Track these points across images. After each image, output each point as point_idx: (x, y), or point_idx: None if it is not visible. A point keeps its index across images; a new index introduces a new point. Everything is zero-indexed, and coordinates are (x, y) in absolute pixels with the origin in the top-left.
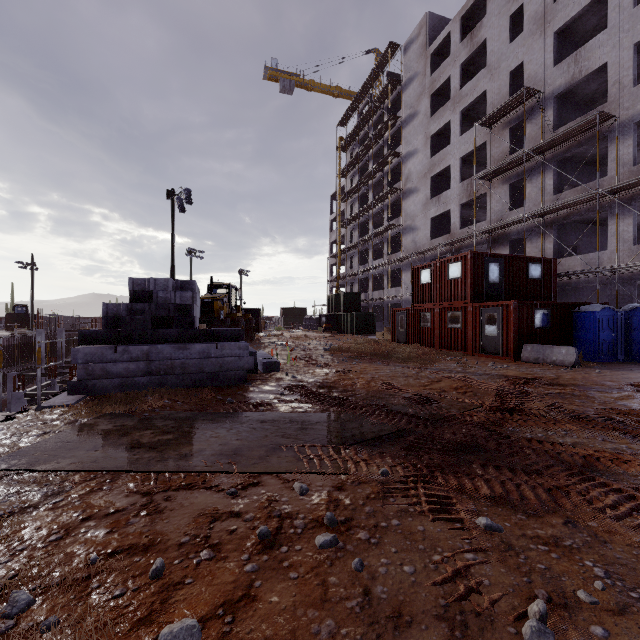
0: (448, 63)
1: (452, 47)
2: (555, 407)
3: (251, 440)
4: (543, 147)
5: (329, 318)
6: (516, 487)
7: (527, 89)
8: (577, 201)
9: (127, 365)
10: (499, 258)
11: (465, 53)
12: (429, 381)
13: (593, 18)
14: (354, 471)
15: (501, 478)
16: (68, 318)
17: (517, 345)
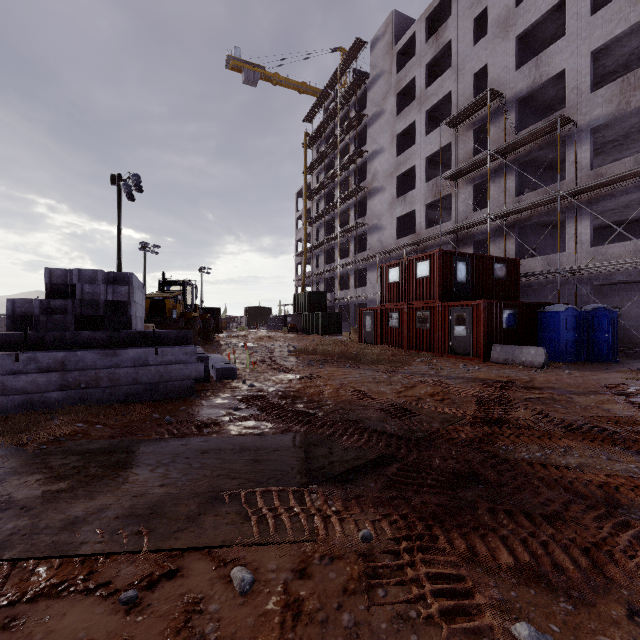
0: (414, 62)
1: (418, 47)
2: (543, 416)
3: (182, 485)
4: (506, 149)
5: (294, 318)
6: (544, 548)
7: (491, 91)
8: (539, 203)
9: (33, 377)
10: (467, 257)
11: (430, 53)
12: (403, 387)
13: (552, 26)
14: (323, 535)
15: (520, 533)
16: (1, 318)
17: (486, 346)
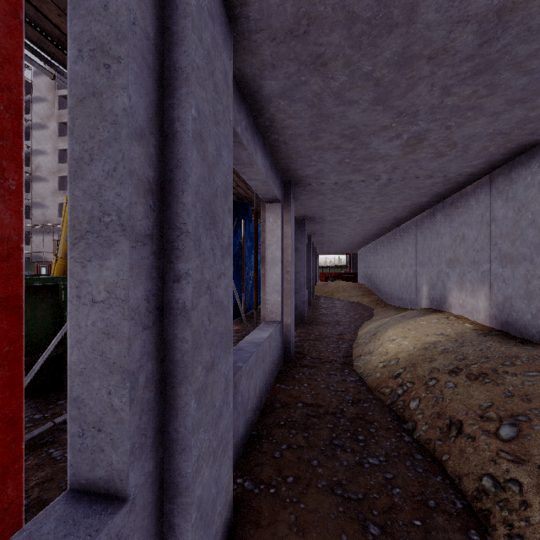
0: None
1: None
2: None
3: None
4: None
5: None
6: None
7: None
8: None
9: None
10: None
11: None
12: None
13: None
14: None
15: None
16: None
17: None
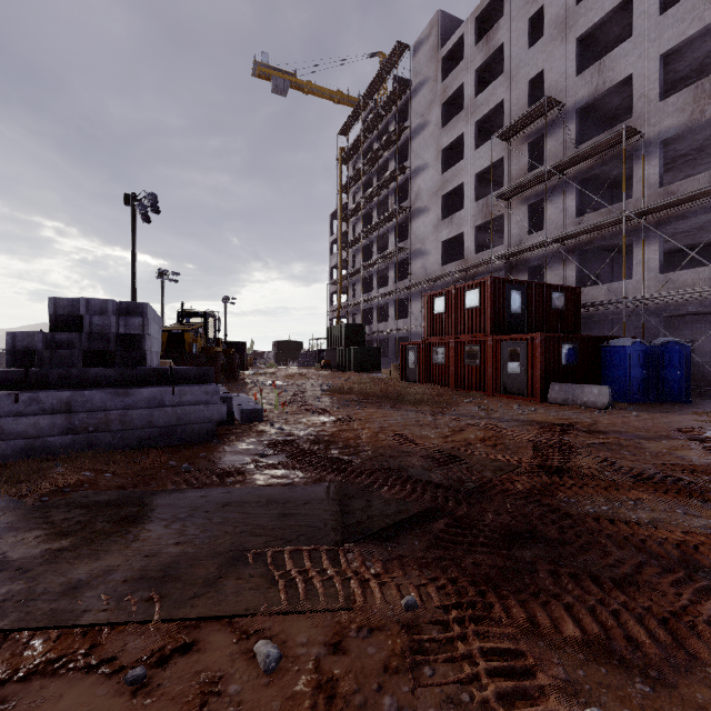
0: (462, 68)
1: (466, 50)
2: (608, 464)
3: (200, 543)
4: (565, 164)
5: (329, 353)
6: (615, 618)
7: (548, 99)
8: (602, 224)
9: (35, 420)
10: (521, 285)
11: (480, 58)
12: (450, 430)
13: (616, 27)
14: (361, 602)
15: (587, 600)
16: (3, 353)
17: (543, 384)
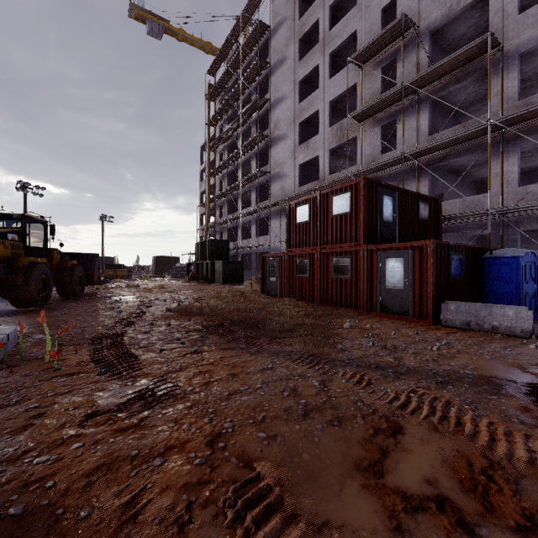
0: (317, 5)
1: None
2: None
3: None
4: (421, 81)
5: (197, 266)
6: None
7: (404, 18)
8: (460, 138)
9: None
10: (393, 191)
11: None
12: (371, 432)
13: None
14: None
15: None
16: None
17: (435, 302)
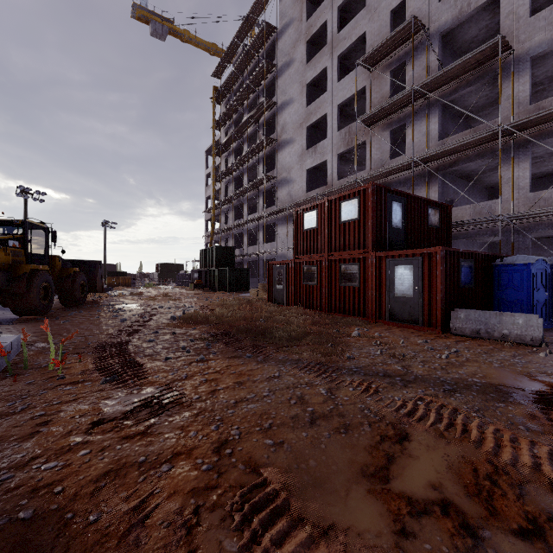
0: (325, 6)
1: None
2: None
3: None
4: (431, 85)
5: (202, 274)
6: None
7: (414, 20)
8: (471, 142)
9: None
10: (402, 197)
11: None
12: (377, 439)
13: None
14: None
15: None
16: None
17: (444, 310)
